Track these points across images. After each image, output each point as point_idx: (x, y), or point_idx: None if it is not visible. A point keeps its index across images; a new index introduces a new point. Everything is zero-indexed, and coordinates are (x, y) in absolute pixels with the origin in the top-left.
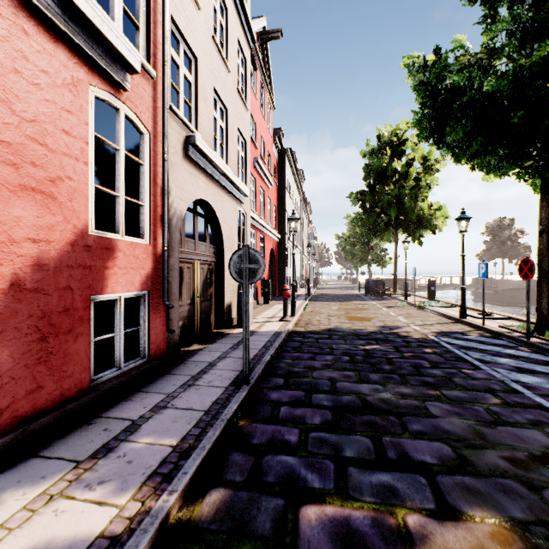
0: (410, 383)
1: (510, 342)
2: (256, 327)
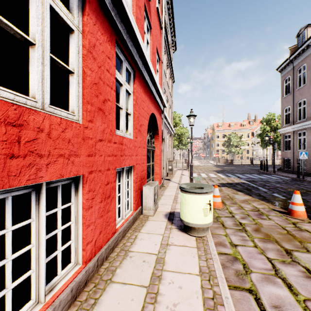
0: None
1: None
2: None
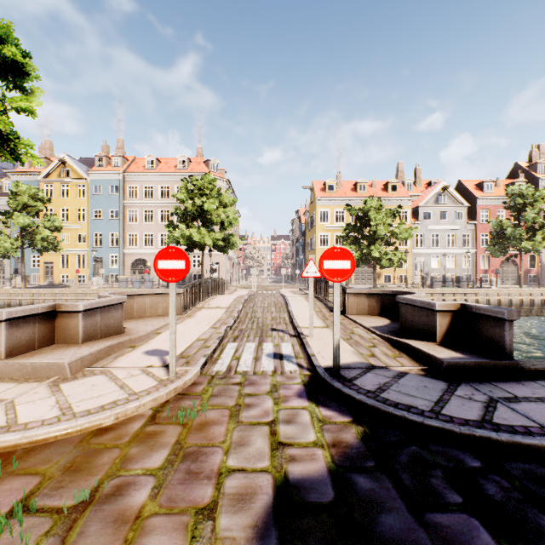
0: None
1: None
2: None
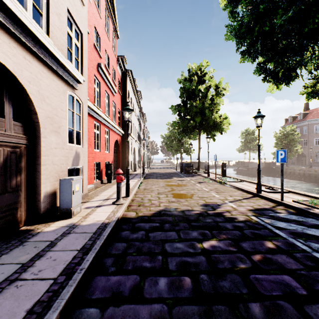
0: None
1: None
2: (83, 216)
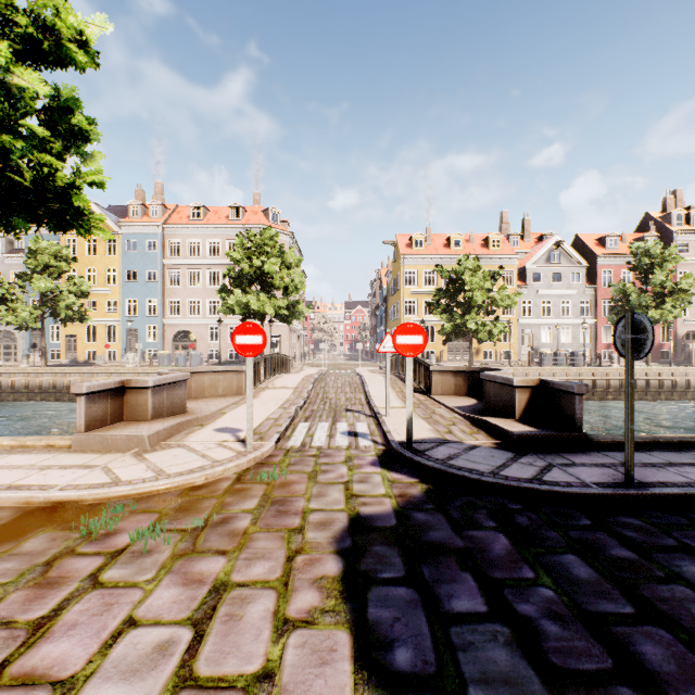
0: None
1: None
2: None
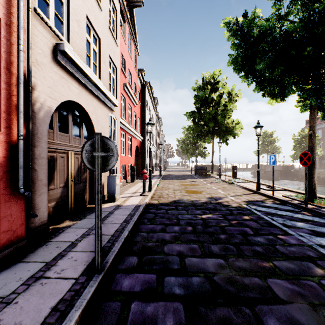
0: (245, 254)
1: (295, 208)
2: (122, 201)
